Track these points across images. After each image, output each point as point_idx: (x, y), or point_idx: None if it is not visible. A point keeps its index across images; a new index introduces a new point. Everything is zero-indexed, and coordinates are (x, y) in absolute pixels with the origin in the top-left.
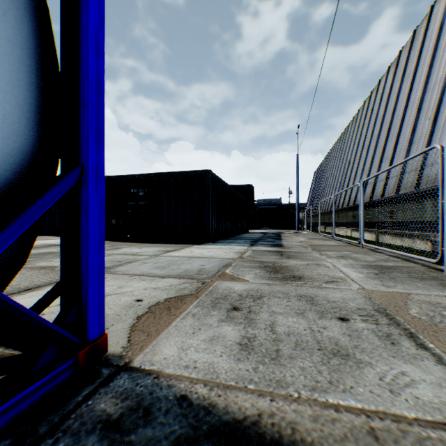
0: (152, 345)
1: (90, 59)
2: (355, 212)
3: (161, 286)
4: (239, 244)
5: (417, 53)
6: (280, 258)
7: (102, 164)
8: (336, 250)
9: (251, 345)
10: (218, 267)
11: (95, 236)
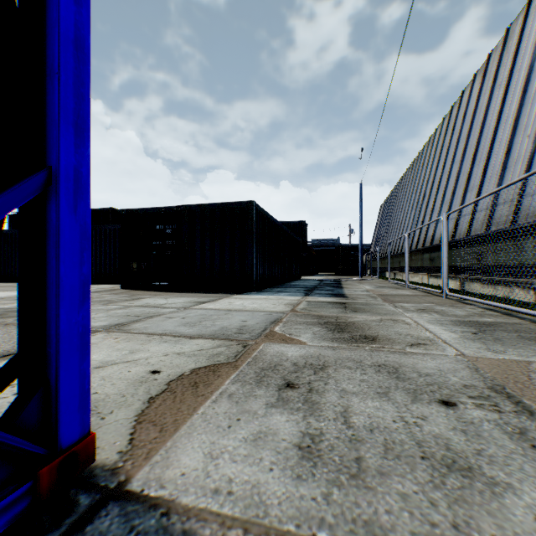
0: (166, 449)
1: (64, 0)
2: (433, 255)
3: (187, 351)
4: (290, 293)
5: (512, 56)
6: (344, 311)
7: (86, 170)
8: (414, 301)
9: (316, 450)
10: (264, 323)
11: (73, 282)
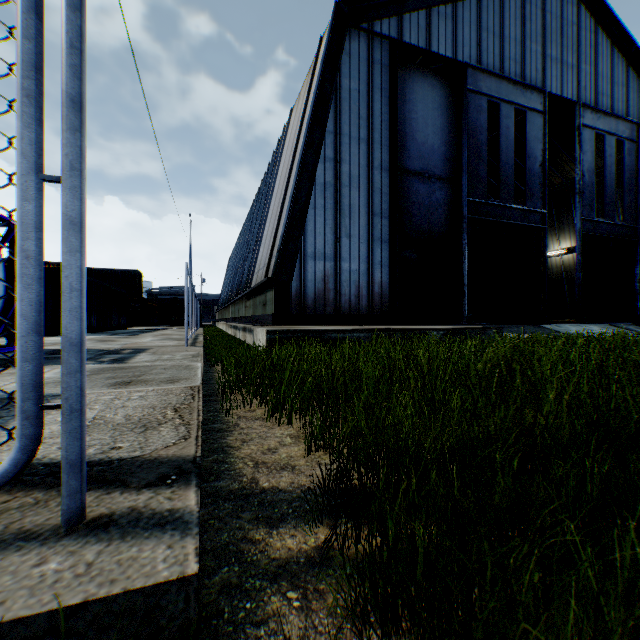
0: None
1: None
2: (232, 309)
3: None
4: (98, 335)
5: (261, 193)
6: (119, 338)
7: None
8: (172, 335)
9: None
10: None
11: None
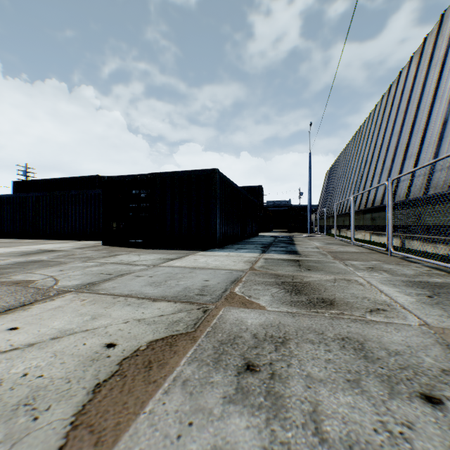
0: None
1: None
2: (374, 215)
3: (148, 317)
4: (249, 250)
5: (447, 38)
6: (299, 270)
7: None
8: (362, 259)
9: None
10: (225, 283)
11: None
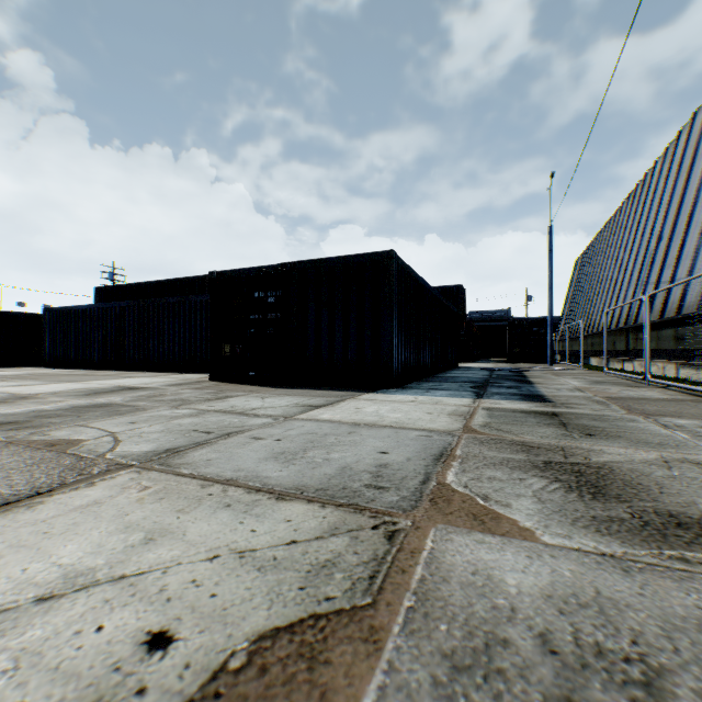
0: None
1: None
2: (682, 330)
3: (263, 544)
4: (451, 392)
5: None
6: (566, 434)
7: None
8: (690, 414)
9: None
10: (422, 460)
11: None
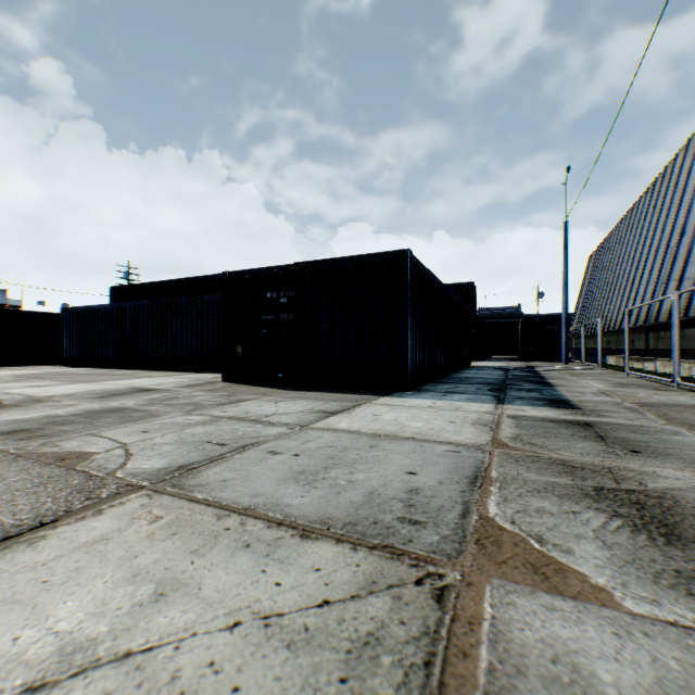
0: None
1: None
2: None
3: (290, 605)
4: (469, 396)
5: None
6: (608, 450)
7: None
8: None
9: None
10: (456, 484)
11: None
